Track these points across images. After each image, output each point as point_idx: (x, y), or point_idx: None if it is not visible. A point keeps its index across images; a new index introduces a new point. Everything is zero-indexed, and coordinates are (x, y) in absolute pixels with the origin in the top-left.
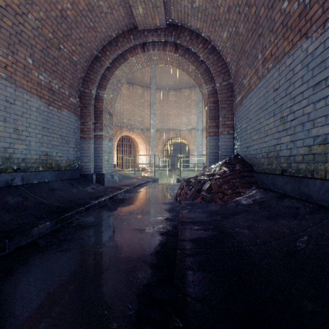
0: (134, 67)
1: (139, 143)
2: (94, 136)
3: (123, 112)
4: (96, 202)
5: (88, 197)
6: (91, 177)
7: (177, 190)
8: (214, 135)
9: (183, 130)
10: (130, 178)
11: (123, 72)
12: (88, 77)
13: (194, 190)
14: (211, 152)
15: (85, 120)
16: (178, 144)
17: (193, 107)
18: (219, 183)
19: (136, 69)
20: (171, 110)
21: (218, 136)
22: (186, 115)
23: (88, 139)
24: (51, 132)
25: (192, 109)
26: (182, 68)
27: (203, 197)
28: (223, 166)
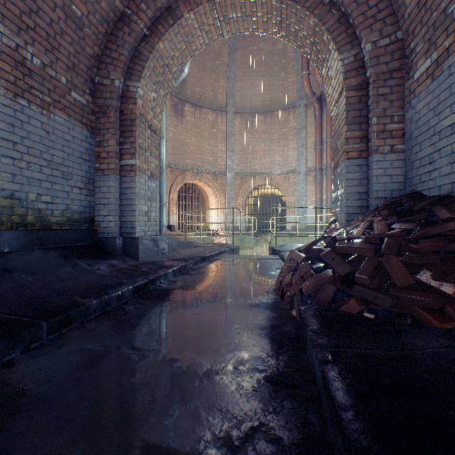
0: (195, 37)
1: (209, 194)
2: (121, 168)
3: (186, 148)
4: (94, 303)
5: (86, 287)
6: (113, 243)
7: (283, 273)
8: (358, 157)
9: (275, 174)
10: (192, 245)
11: (173, 47)
12: (108, 56)
13: (333, 279)
14: (351, 192)
15: (103, 137)
16: (267, 195)
17: (291, 139)
18: (409, 262)
19: (199, 44)
20: (257, 145)
21: (366, 160)
22: (280, 152)
23: (109, 173)
24: (22, 152)
25: (289, 141)
26: (286, 33)
27: (365, 298)
28: (393, 219)
